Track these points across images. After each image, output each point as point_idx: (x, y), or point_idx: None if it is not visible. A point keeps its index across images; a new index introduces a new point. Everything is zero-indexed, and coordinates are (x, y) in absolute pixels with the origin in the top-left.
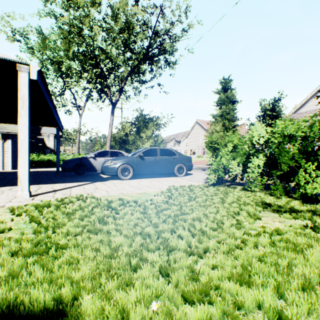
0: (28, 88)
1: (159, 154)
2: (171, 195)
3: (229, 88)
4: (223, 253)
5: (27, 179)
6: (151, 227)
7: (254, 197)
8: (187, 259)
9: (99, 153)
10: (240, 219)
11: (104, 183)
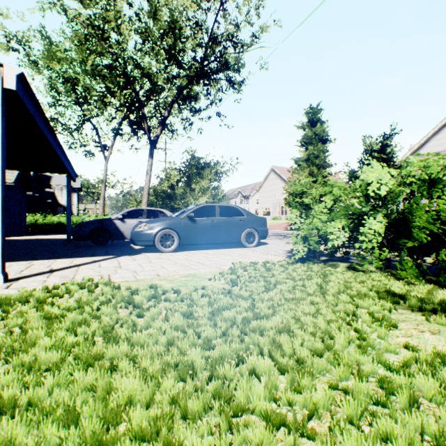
0: (2, 103)
1: (219, 214)
2: (237, 279)
3: (318, 121)
4: (350, 421)
5: (0, 254)
6: (198, 349)
7: (371, 282)
8: (272, 441)
9: (129, 212)
10: (361, 328)
11: (133, 257)
